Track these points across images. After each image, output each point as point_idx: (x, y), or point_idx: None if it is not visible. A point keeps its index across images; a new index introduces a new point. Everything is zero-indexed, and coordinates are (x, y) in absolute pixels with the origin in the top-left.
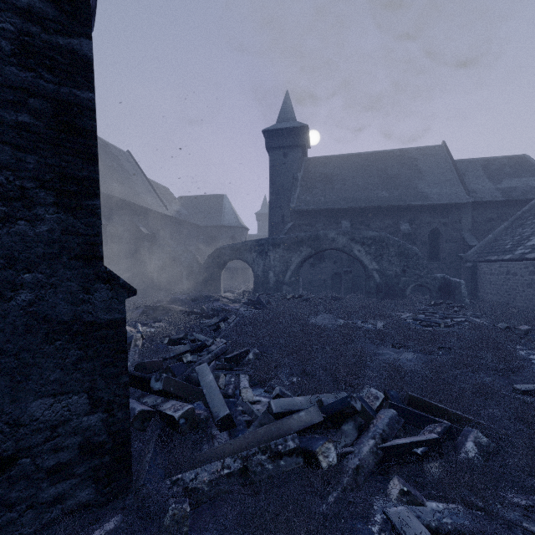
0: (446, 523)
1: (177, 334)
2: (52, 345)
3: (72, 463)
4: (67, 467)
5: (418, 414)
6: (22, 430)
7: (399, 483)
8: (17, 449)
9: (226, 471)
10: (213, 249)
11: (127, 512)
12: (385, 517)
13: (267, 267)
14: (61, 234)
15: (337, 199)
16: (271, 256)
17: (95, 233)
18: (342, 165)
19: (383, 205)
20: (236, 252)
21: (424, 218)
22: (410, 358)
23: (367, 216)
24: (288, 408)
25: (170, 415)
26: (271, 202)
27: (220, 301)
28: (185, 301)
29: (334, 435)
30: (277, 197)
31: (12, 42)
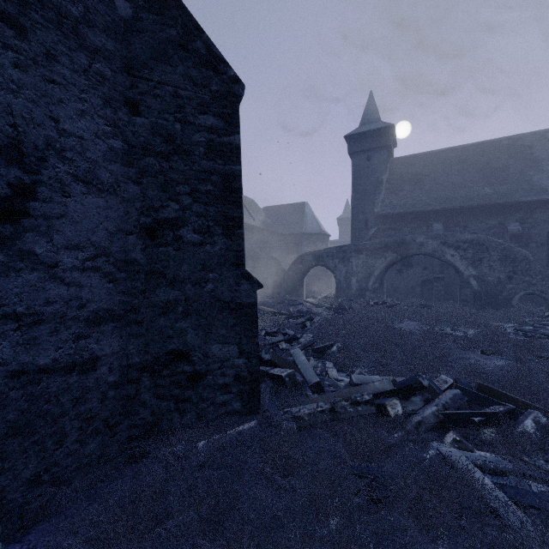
0: (489, 463)
1: (270, 329)
2: (221, 315)
3: (230, 385)
4: (228, 386)
5: (483, 396)
6: (208, 360)
7: (453, 434)
8: (206, 370)
9: (320, 409)
10: (295, 256)
11: (259, 421)
12: (438, 452)
13: (350, 273)
14: (225, 251)
15: (427, 200)
16: (353, 262)
17: (241, 250)
18: (434, 162)
19: (484, 203)
20: (318, 258)
21: (540, 216)
22: (500, 364)
23: (464, 217)
24: (366, 382)
25: (278, 374)
26: (353, 208)
27: (303, 305)
28: (272, 304)
29: (404, 403)
30: (360, 202)
31: (204, 147)
